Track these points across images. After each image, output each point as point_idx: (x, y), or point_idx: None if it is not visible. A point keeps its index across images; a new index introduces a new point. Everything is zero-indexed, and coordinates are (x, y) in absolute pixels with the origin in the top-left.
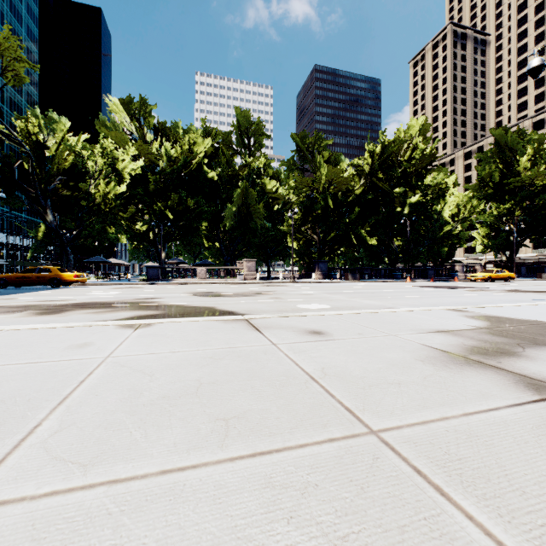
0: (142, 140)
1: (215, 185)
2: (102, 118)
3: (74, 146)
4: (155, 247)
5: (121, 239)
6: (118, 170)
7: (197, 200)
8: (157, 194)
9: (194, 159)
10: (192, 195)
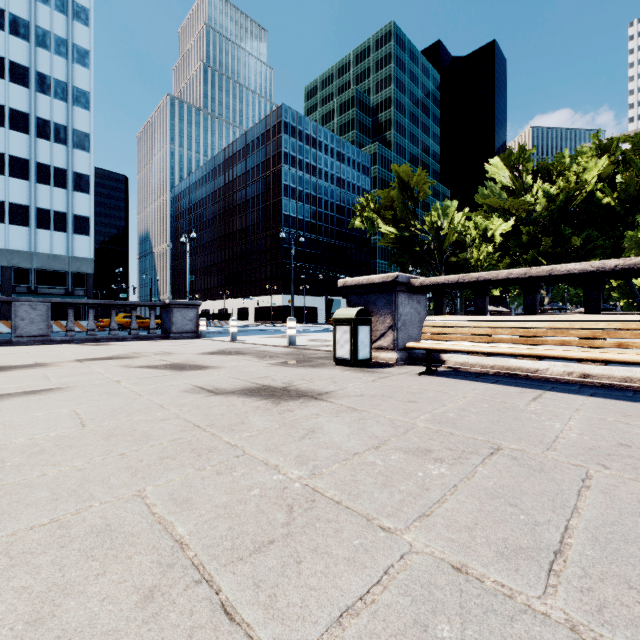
0: (519, 189)
1: (615, 209)
2: (480, 190)
3: (456, 229)
4: None
5: (494, 290)
6: (486, 237)
7: (586, 235)
8: (531, 242)
9: (581, 188)
10: (580, 230)
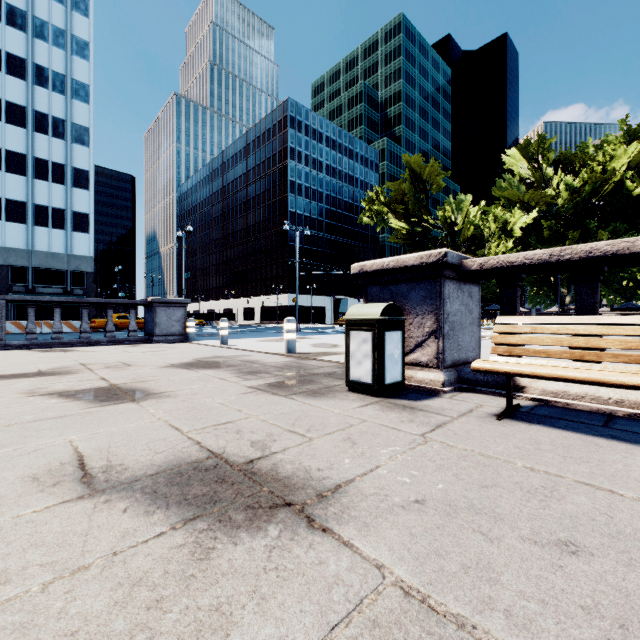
0: (538, 181)
1: None
2: (497, 182)
3: (473, 223)
4: (556, 292)
5: None
6: (506, 231)
7: (613, 229)
8: (553, 237)
9: (607, 179)
10: (606, 224)
